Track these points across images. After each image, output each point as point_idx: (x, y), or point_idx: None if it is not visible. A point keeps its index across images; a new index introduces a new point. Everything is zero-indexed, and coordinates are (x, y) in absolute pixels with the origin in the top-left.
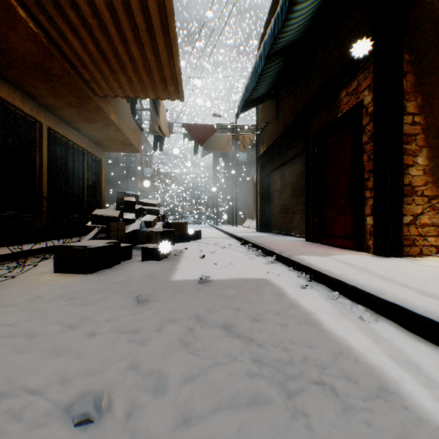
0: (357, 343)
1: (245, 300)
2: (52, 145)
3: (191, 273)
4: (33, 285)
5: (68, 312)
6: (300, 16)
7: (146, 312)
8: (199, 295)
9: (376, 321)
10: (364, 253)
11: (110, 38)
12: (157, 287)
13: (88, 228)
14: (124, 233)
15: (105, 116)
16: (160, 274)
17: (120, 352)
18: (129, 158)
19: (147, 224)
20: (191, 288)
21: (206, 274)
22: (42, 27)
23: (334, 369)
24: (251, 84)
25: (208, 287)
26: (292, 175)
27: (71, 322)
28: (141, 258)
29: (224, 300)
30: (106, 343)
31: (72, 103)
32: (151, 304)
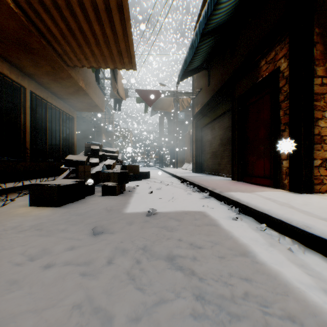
0: (292, 277)
1: (186, 231)
2: (34, 105)
3: (141, 206)
4: (9, 217)
5: (32, 243)
6: (228, 1)
7: (100, 243)
8: (147, 226)
9: (304, 252)
10: (281, 190)
11: (76, 17)
12: (112, 218)
13: (63, 170)
14: (89, 174)
15: (75, 82)
16: (115, 207)
17: (70, 287)
18: (96, 117)
19: (108, 167)
20: (140, 220)
21: (153, 207)
22: (21, 8)
23: (276, 307)
24: (189, 57)
25: (155, 219)
26: (220, 128)
27: (32, 253)
28: (102, 193)
29: (168, 231)
30: (59, 276)
31: (49, 72)
32: (105, 235)
